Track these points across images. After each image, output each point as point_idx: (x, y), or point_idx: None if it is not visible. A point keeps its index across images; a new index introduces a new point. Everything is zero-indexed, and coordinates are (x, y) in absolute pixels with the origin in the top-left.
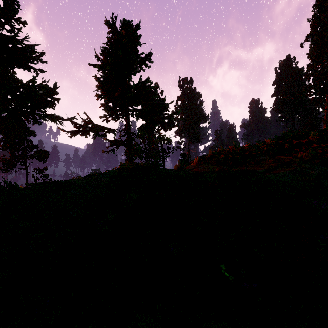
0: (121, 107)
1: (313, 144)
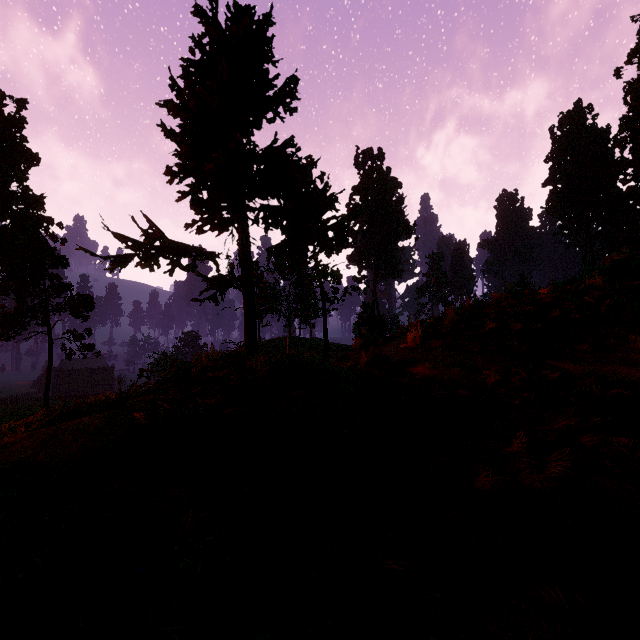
0: (229, 201)
1: None
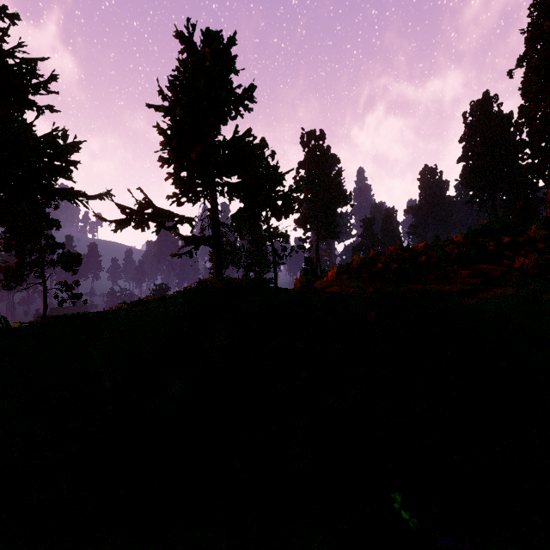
0: (203, 179)
1: (538, 244)
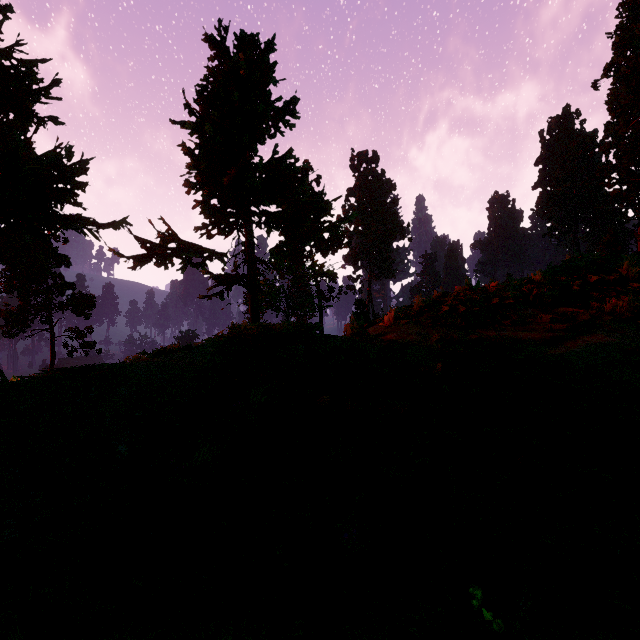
0: (237, 208)
1: (632, 283)
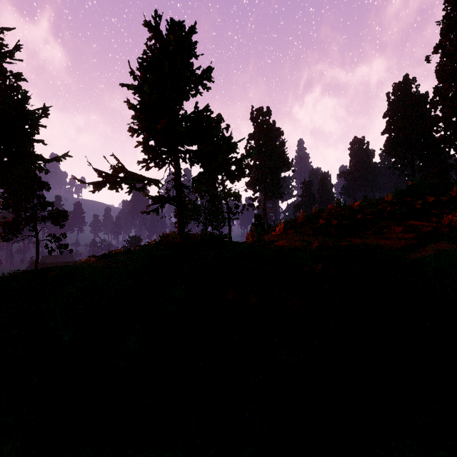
0: (168, 147)
1: None
